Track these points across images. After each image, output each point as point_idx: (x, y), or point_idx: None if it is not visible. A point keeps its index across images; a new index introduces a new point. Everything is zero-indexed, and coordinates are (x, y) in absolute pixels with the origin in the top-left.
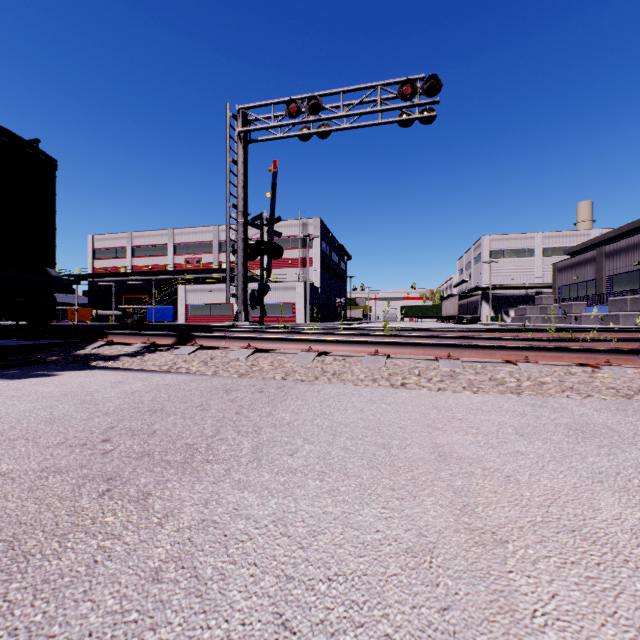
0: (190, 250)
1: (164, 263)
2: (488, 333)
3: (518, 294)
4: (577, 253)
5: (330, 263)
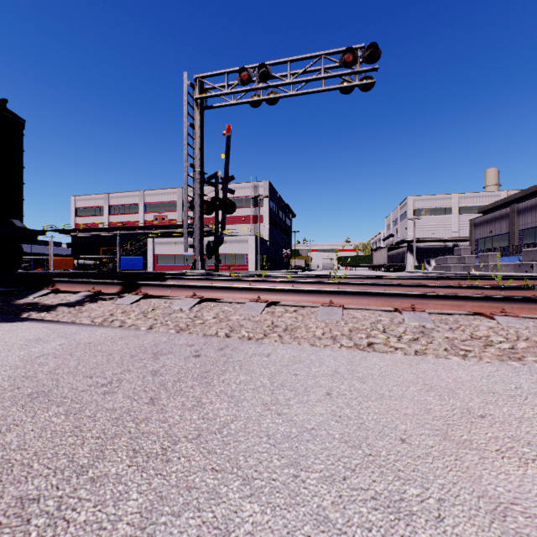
0: (158, 209)
1: (136, 220)
2: (429, 280)
3: (438, 246)
4: (489, 211)
5: (277, 220)
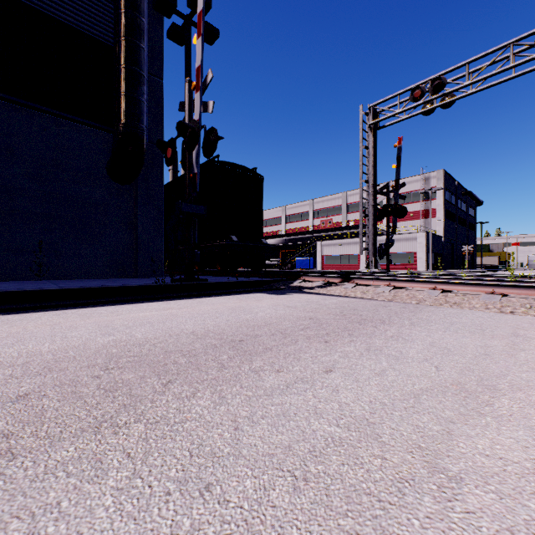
0: (324, 214)
1: (306, 225)
2: None
3: None
4: None
5: (455, 211)
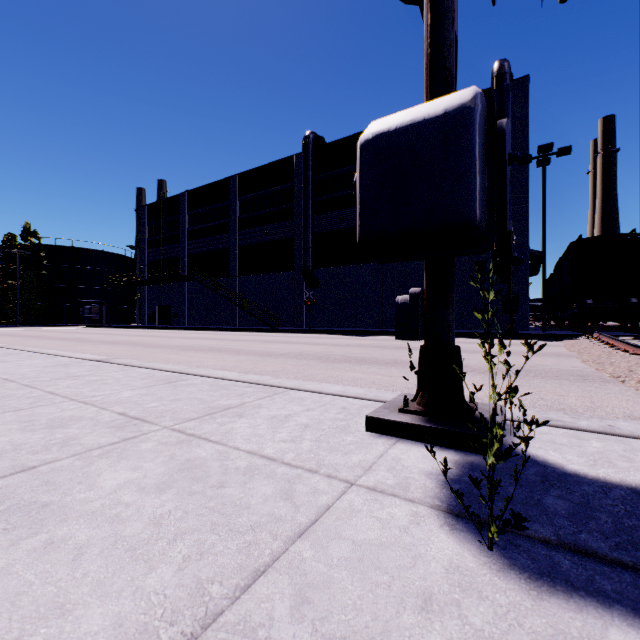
0: None
1: None
2: None
3: None
4: None
5: None
